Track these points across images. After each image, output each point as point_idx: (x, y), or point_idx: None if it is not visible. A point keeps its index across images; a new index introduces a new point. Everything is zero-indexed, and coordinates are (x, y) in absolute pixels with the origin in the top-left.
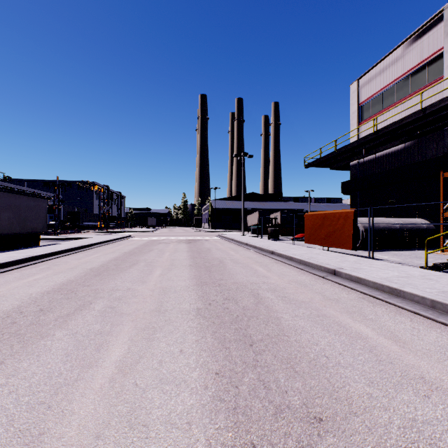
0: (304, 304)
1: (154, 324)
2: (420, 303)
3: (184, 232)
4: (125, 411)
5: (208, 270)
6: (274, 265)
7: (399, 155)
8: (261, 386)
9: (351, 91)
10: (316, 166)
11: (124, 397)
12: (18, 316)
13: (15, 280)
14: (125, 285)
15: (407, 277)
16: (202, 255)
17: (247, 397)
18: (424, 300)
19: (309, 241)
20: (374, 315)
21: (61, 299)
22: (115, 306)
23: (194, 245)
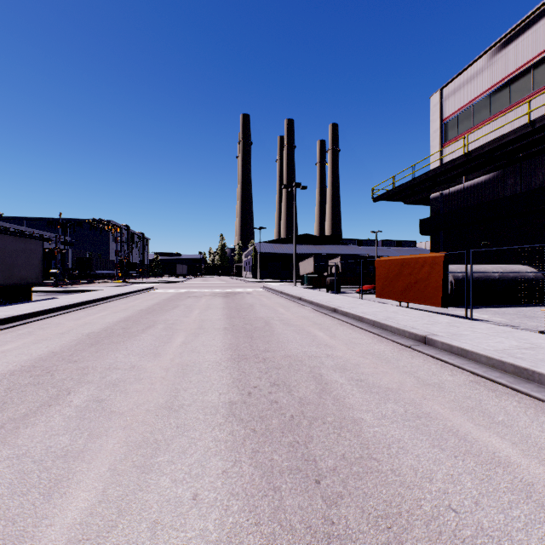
0: (391, 393)
1: (158, 434)
2: None
3: (221, 282)
4: None
5: (249, 336)
6: (339, 328)
7: (495, 185)
8: None
9: (432, 104)
10: (387, 200)
11: None
12: None
13: None
14: (129, 361)
15: (533, 349)
16: (242, 314)
17: None
18: None
19: (382, 295)
20: (505, 414)
21: (27, 385)
22: (104, 398)
23: (233, 299)
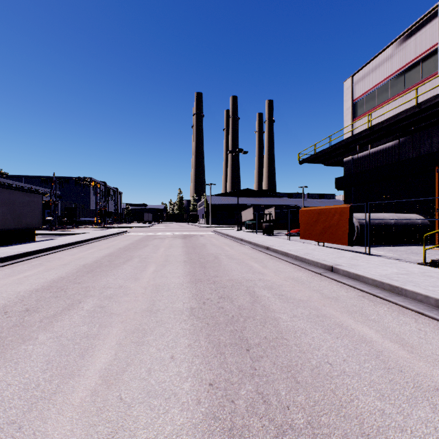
0: (302, 303)
1: (144, 326)
2: (423, 302)
3: (180, 227)
4: (106, 433)
5: (202, 266)
6: (270, 261)
7: (393, 151)
8: (260, 400)
9: (345, 87)
10: (310, 162)
11: (106, 414)
12: (2, 317)
13: (4, 277)
14: (117, 283)
15: (407, 274)
16: (197, 251)
17: (244, 414)
18: (428, 299)
19: (304, 237)
20: (377, 315)
21: (50, 297)
22: (105, 305)
23: (190, 240)
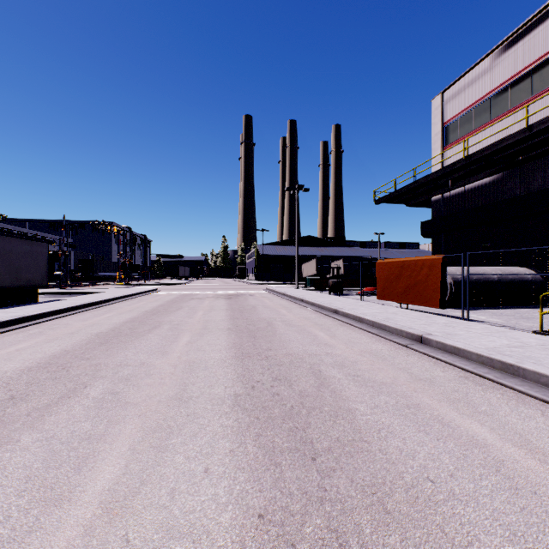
0: (385, 387)
1: (170, 421)
2: None
3: (224, 284)
4: None
5: (252, 336)
6: (339, 329)
7: (495, 188)
8: (333, 542)
9: (434, 107)
10: (389, 202)
11: None
12: None
13: None
14: (138, 359)
15: (522, 347)
16: (245, 315)
17: None
18: None
19: (383, 297)
20: (488, 405)
21: (46, 379)
22: (118, 390)
23: (236, 301)
